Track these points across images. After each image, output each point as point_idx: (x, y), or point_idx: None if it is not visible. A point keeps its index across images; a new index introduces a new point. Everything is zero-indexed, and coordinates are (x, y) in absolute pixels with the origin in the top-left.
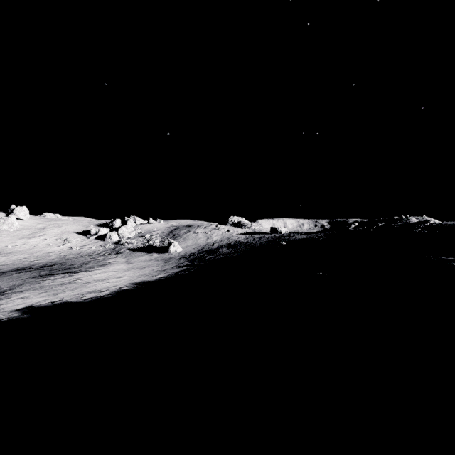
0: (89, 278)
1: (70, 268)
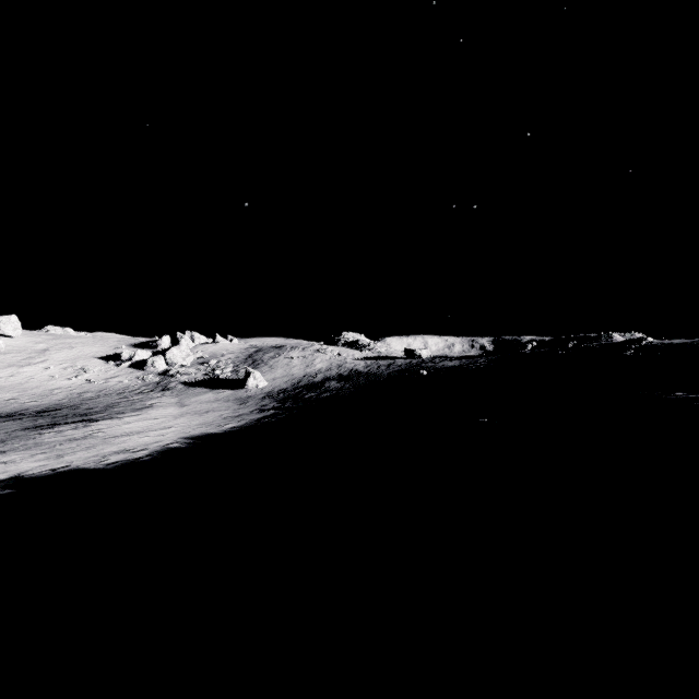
0: (117, 429)
1: (86, 414)
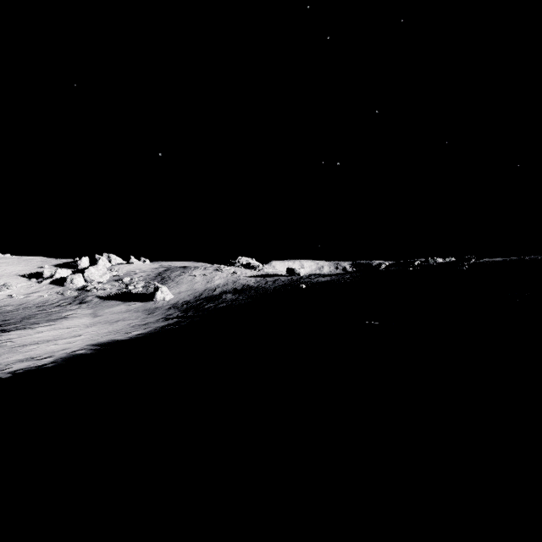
0: (27, 339)
1: (0, 325)
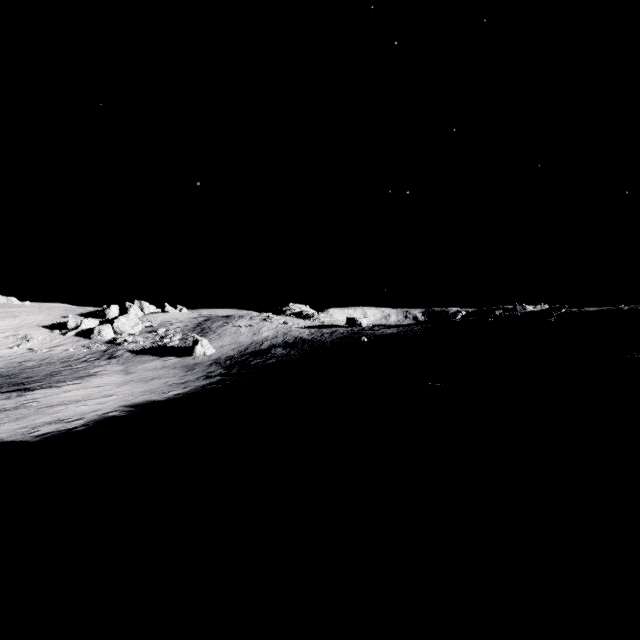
0: (54, 398)
1: (22, 383)
